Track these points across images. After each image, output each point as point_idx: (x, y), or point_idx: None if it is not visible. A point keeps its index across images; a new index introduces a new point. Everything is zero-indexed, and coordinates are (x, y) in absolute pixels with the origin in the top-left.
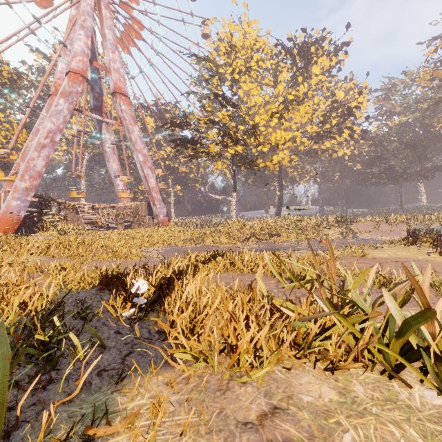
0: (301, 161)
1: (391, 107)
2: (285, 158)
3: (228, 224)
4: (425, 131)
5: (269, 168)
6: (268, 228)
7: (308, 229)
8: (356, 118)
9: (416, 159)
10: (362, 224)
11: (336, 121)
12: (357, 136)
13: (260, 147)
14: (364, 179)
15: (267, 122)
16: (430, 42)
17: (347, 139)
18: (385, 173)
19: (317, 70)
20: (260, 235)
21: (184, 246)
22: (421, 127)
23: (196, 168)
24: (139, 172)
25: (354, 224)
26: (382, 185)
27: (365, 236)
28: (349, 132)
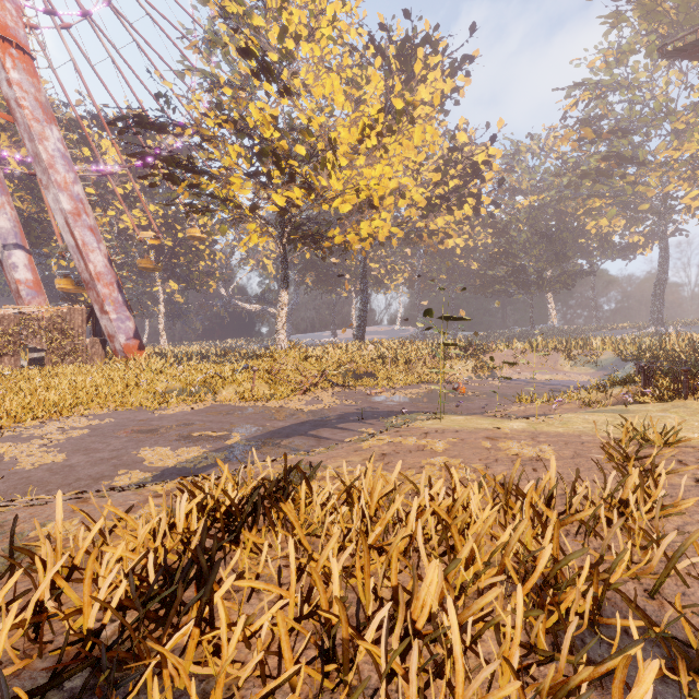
0: (392, 251)
1: (517, 181)
2: (384, 228)
3: (271, 354)
4: (560, 221)
5: (352, 247)
6: (351, 363)
7: (418, 363)
8: (483, 182)
9: (554, 259)
10: (500, 354)
11: (455, 183)
12: (485, 211)
13: (338, 201)
14: (484, 284)
15: (348, 159)
16: (571, 89)
17: (468, 216)
18: (513, 276)
19: (425, 94)
20: (336, 377)
21: (158, 412)
22: (555, 214)
23: (210, 252)
24: (64, 236)
25: (488, 353)
26: (507, 295)
27: (508, 374)
28: (473, 204)
